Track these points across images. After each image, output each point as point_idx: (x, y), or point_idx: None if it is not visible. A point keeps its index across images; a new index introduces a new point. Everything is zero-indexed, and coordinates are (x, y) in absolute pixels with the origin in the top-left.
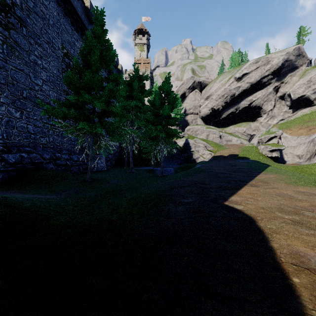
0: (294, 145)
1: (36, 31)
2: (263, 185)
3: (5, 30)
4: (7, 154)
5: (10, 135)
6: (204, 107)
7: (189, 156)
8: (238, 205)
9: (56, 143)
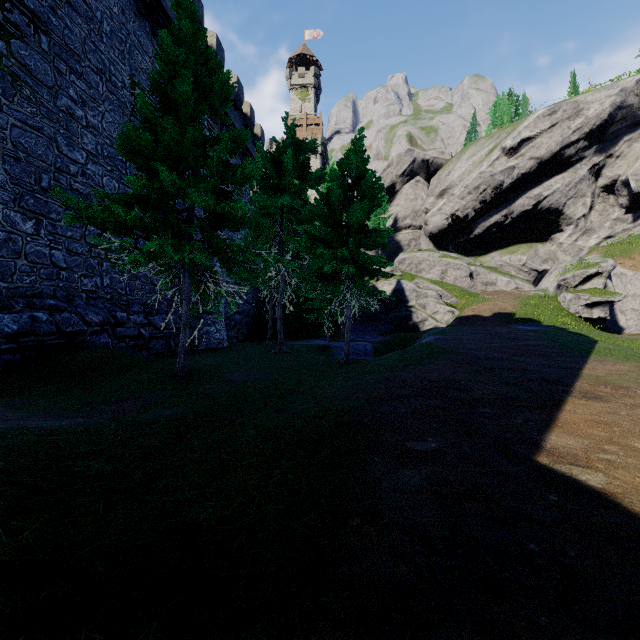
0: None
1: (72, 45)
2: (617, 395)
3: None
4: (0, 314)
5: (10, 272)
6: (436, 214)
7: (404, 317)
8: (585, 468)
9: (117, 289)
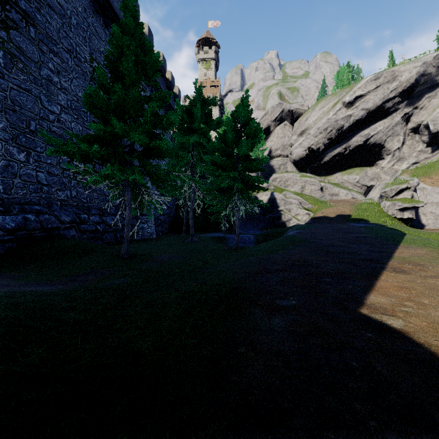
0: (436, 201)
1: (50, 33)
2: (416, 270)
3: (1, 29)
4: (3, 216)
5: (9, 187)
6: (297, 147)
7: (276, 218)
8: (391, 316)
9: (81, 199)
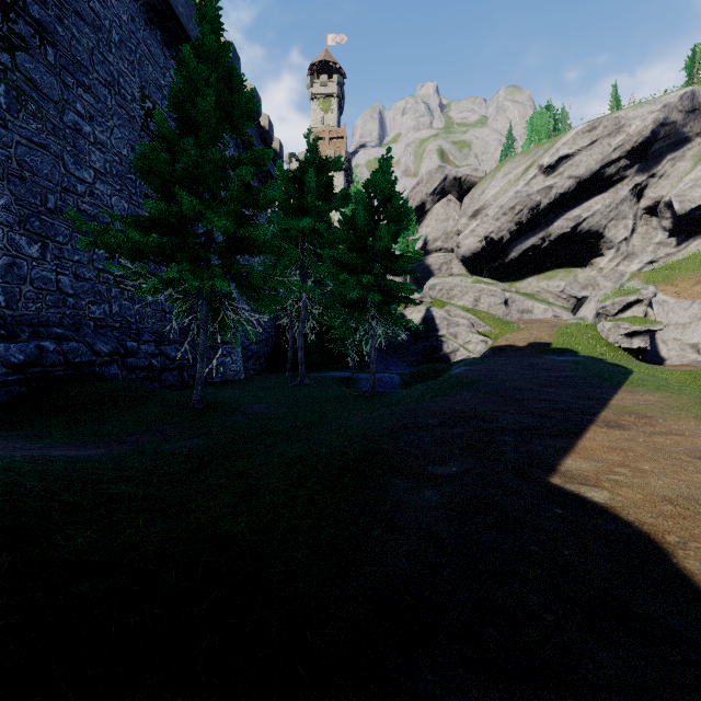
0: (683, 322)
1: (79, 56)
2: (639, 424)
3: (2, 50)
4: (6, 344)
5: (14, 298)
6: (469, 236)
7: (434, 348)
8: (593, 487)
9: (126, 317)
